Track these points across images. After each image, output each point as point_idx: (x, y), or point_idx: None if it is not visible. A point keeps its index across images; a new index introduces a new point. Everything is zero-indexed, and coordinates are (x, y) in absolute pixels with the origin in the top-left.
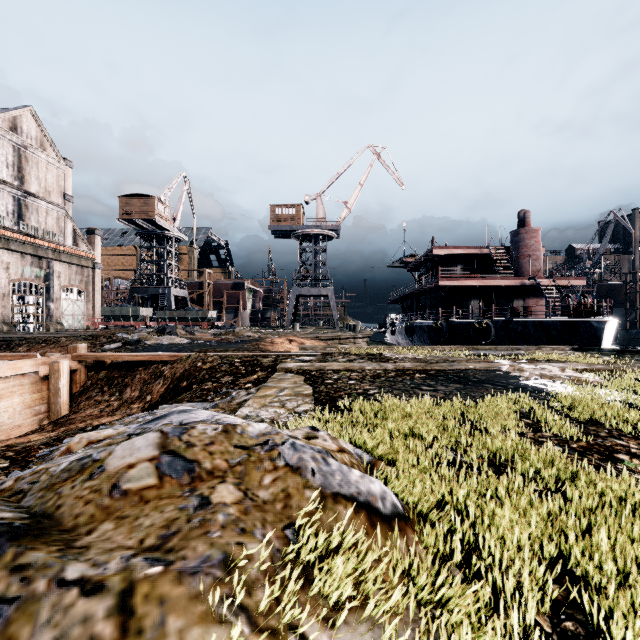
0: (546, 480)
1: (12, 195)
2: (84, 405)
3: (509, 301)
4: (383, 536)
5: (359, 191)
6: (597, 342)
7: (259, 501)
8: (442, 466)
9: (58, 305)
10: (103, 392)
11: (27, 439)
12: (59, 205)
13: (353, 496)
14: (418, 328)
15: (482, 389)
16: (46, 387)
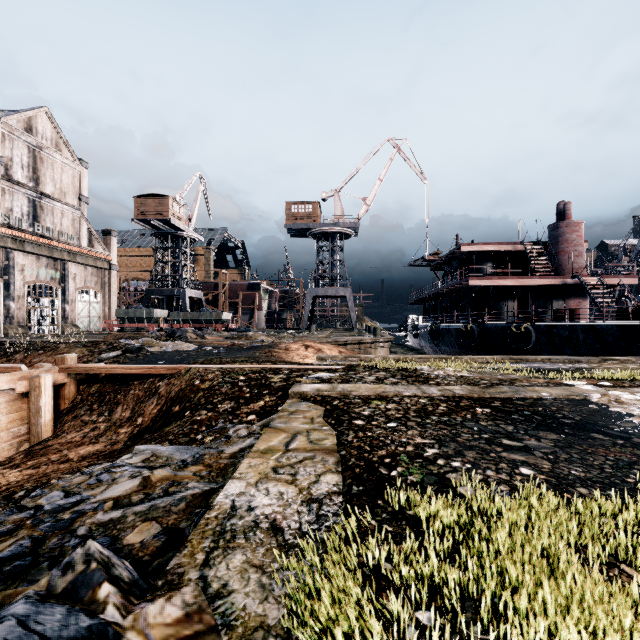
0: None
1: (27, 196)
2: (69, 426)
3: (547, 302)
4: None
5: (378, 186)
6: None
7: None
8: None
9: (73, 307)
10: (92, 410)
11: None
12: (74, 206)
13: None
14: (444, 331)
15: (597, 446)
16: (27, 405)
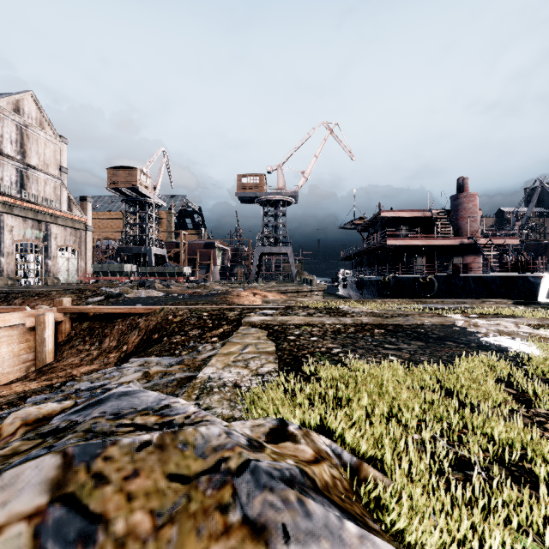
0: None
1: (15, 167)
2: (67, 354)
3: (449, 258)
4: None
5: (314, 162)
6: (533, 296)
7: None
8: (459, 490)
9: (55, 262)
10: (85, 342)
11: (9, 388)
12: (56, 176)
13: None
14: (367, 282)
15: (445, 347)
16: (33, 337)
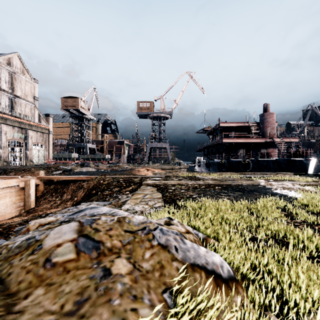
0: (310, 250)
1: (8, 97)
2: (42, 202)
3: (259, 150)
4: (225, 293)
5: (182, 94)
6: (305, 170)
7: (143, 271)
8: (251, 242)
9: (31, 152)
10: (52, 196)
11: (12, 220)
12: (31, 102)
13: (204, 266)
14: (212, 163)
15: (253, 195)
16: (23, 193)
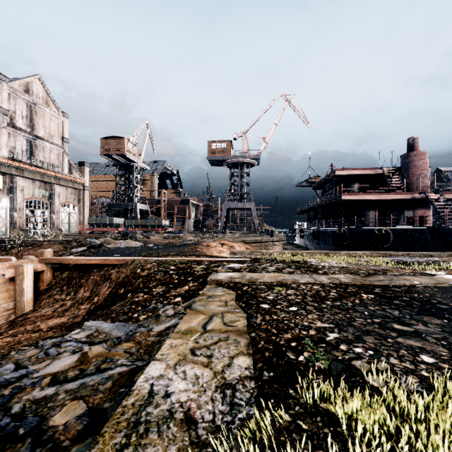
0: None
1: (26, 138)
2: (44, 303)
3: (400, 212)
4: None
5: (274, 129)
6: None
7: None
8: None
9: (58, 216)
10: (62, 291)
11: None
12: (59, 145)
13: None
14: (323, 233)
15: None
16: (14, 287)
